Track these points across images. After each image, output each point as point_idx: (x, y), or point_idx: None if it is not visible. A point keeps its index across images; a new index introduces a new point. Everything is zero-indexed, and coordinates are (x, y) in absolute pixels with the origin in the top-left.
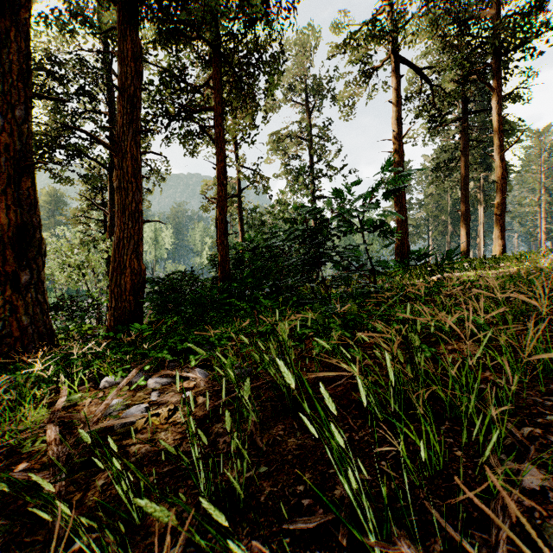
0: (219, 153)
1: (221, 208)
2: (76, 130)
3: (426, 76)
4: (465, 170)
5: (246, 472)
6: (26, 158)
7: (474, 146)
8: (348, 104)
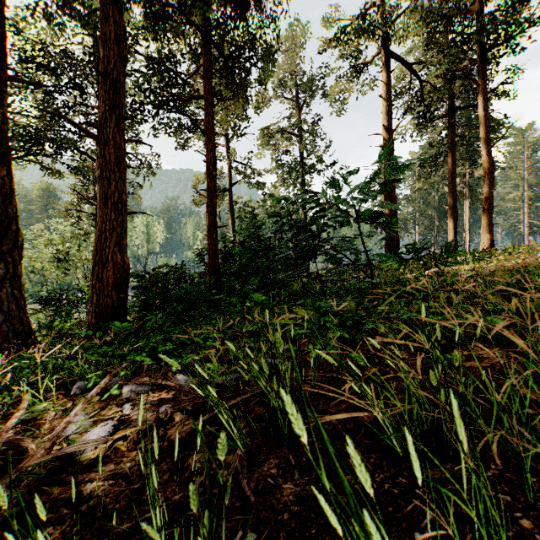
0: (208, 143)
1: (210, 200)
2: (54, 115)
3: (415, 71)
4: (452, 165)
5: (227, 539)
6: (1, 145)
7: (462, 142)
8: (338, 100)
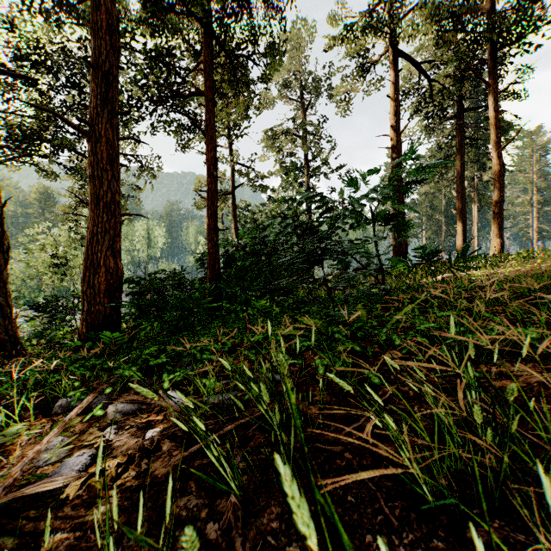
0: (208, 141)
1: (210, 202)
2: (42, 109)
3: (424, 70)
4: (461, 168)
5: None
6: None
7: (470, 144)
8: (344, 100)
